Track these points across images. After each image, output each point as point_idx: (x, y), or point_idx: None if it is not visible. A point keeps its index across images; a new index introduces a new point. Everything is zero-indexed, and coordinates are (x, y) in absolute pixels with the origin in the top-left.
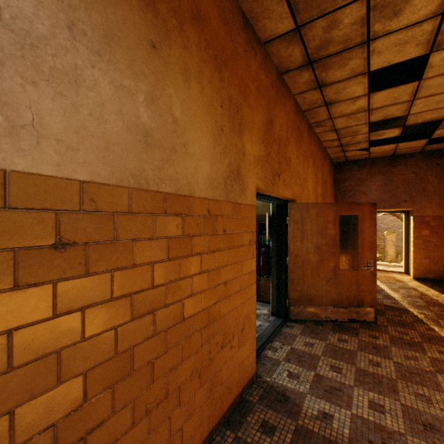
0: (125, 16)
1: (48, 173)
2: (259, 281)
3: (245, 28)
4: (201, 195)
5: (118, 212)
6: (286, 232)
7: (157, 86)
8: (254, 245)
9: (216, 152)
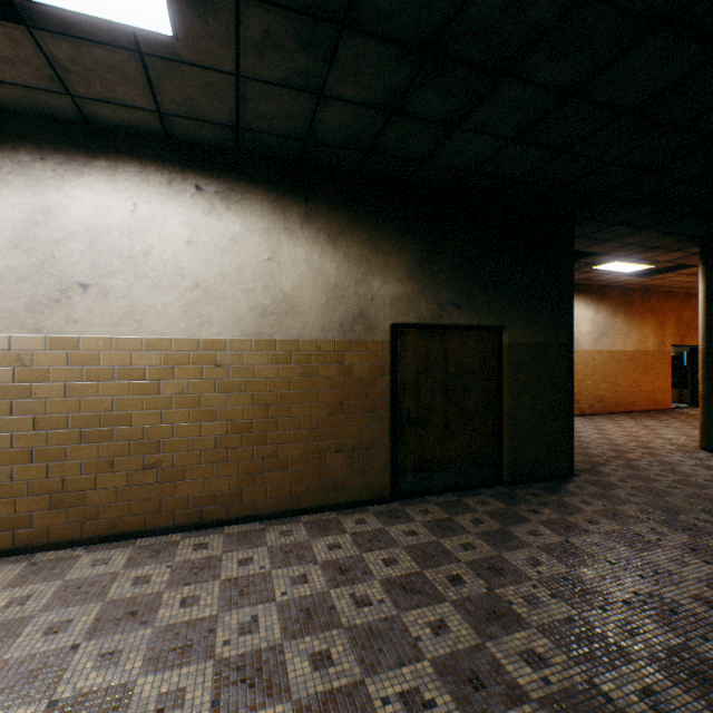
0: (636, 322)
1: (628, 350)
2: (681, 391)
3: (665, 295)
4: (650, 350)
5: (635, 355)
6: (696, 362)
7: (640, 330)
8: (669, 364)
9: (654, 338)
